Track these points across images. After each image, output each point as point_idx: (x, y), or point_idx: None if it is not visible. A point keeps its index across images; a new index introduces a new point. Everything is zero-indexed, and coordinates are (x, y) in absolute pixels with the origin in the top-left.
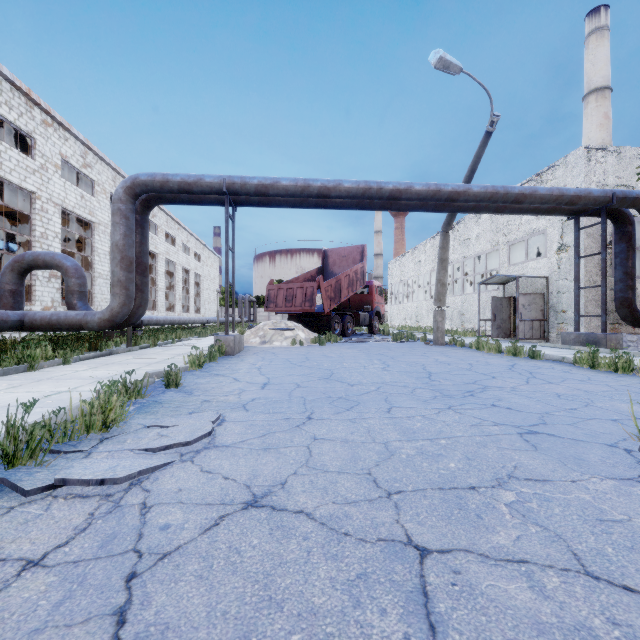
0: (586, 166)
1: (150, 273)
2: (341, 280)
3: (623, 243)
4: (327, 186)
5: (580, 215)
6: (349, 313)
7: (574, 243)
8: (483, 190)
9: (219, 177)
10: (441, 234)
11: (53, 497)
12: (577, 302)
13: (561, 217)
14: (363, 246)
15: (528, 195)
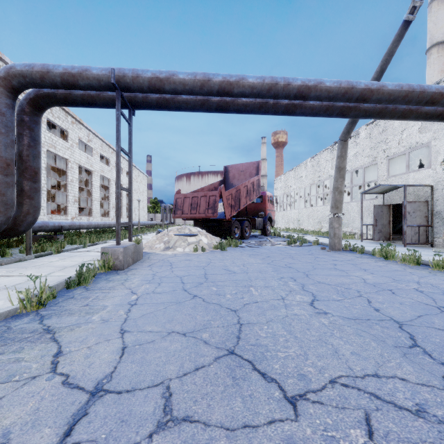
0: None
1: (87, 186)
2: (240, 190)
3: None
4: (229, 80)
5: None
6: (247, 219)
7: None
8: (398, 88)
9: (107, 68)
10: (339, 143)
11: None
12: None
13: None
14: (258, 162)
15: None
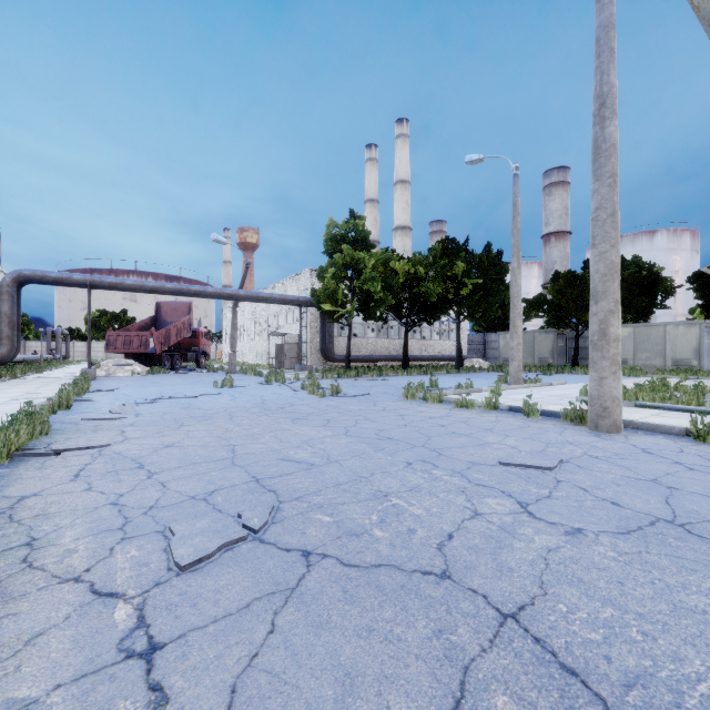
0: (311, 279)
1: None
2: (171, 330)
3: (322, 321)
4: (156, 286)
5: (301, 306)
6: (178, 353)
7: (300, 320)
8: (246, 294)
9: (84, 276)
10: (233, 309)
11: (96, 393)
12: (300, 349)
13: None
14: (191, 303)
15: (269, 298)
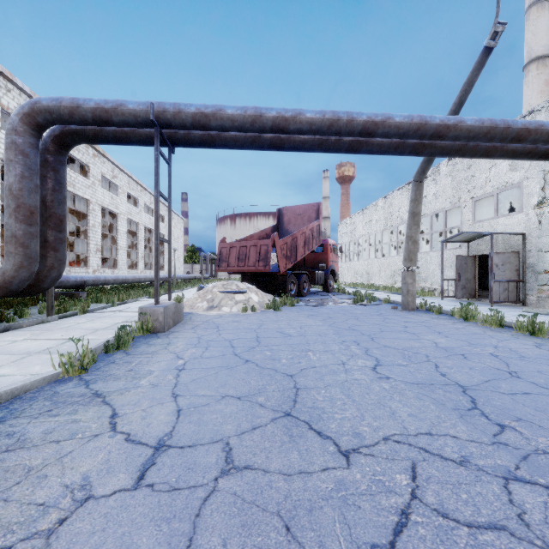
0: None
1: (111, 232)
2: (297, 238)
3: None
4: (284, 116)
5: None
6: (305, 272)
7: None
8: (478, 123)
9: (145, 102)
10: (413, 184)
11: None
12: None
13: (543, 167)
14: (319, 204)
15: (533, 130)
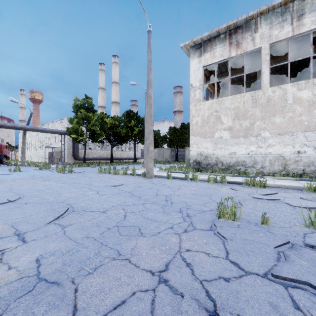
0: (67, 122)
1: None
2: None
3: (73, 142)
4: None
5: (62, 135)
6: None
7: (61, 141)
8: (30, 128)
9: None
10: (23, 134)
11: None
12: (62, 154)
13: None
14: None
15: (44, 130)
